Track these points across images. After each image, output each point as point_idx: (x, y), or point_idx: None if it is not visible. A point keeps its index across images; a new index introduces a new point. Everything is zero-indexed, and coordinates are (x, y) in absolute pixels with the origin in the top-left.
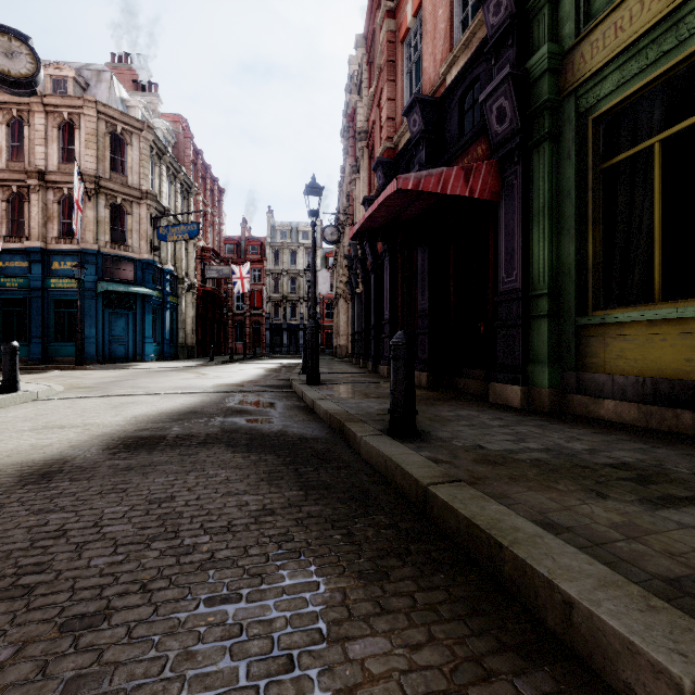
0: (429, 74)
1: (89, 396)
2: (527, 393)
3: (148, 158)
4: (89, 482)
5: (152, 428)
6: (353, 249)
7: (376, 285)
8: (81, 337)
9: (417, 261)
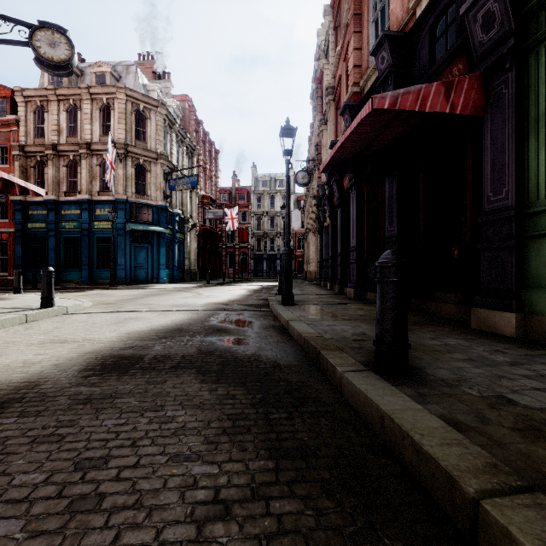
0: (396, 14)
1: (104, 312)
2: (522, 321)
3: (162, 127)
4: (34, 420)
5: (137, 346)
6: (321, 189)
7: (342, 217)
8: (114, 264)
9: (382, 192)
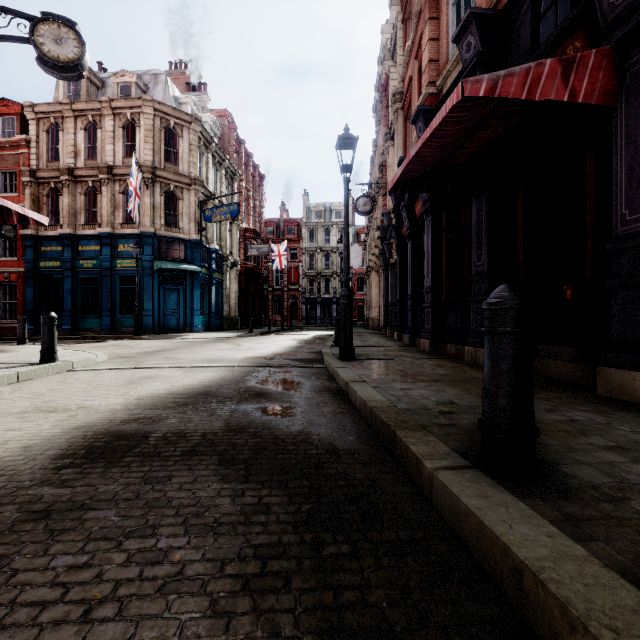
0: None
1: (118, 368)
2: None
3: (196, 147)
4: None
5: (144, 418)
6: (386, 218)
7: (413, 251)
8: (139, 310)
9: (466, 218)
